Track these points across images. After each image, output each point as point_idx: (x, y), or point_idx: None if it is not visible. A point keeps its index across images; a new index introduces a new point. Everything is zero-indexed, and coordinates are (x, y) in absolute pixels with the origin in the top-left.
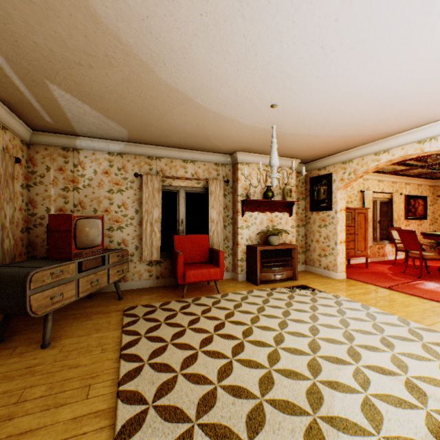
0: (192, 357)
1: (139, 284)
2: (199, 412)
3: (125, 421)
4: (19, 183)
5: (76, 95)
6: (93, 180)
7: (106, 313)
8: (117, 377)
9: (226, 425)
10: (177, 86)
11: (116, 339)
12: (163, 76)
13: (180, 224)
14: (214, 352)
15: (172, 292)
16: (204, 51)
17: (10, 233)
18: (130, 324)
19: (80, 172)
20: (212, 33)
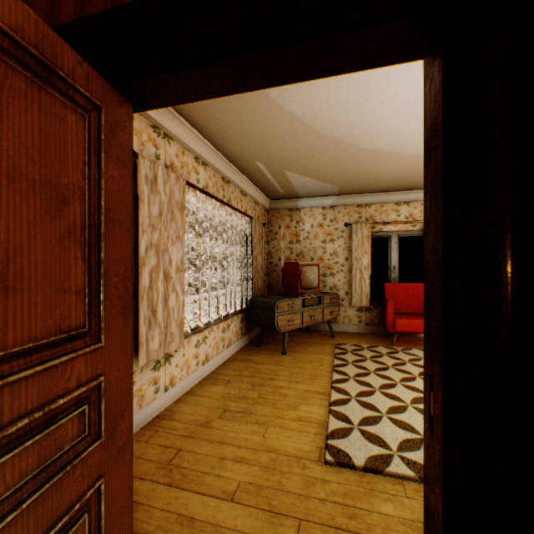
0: (390, 385)
1: (349, 328)
2: (388, 412)
3: (335, 399)
4: (263, 240)
5: (301, 173)
6: (310, 233)
7: (320, 344)
8: (330, 380)
9: (409, 425)
10: (379, 148)
11: (329, 361)
12: (366, 146)
13: (391, 271)
14: (413, 388)
15: (381, 340)
16: (399, 122)
17: (260, 276)
18: (340, 354)
19: (300, 227)
20: (404, 111)
